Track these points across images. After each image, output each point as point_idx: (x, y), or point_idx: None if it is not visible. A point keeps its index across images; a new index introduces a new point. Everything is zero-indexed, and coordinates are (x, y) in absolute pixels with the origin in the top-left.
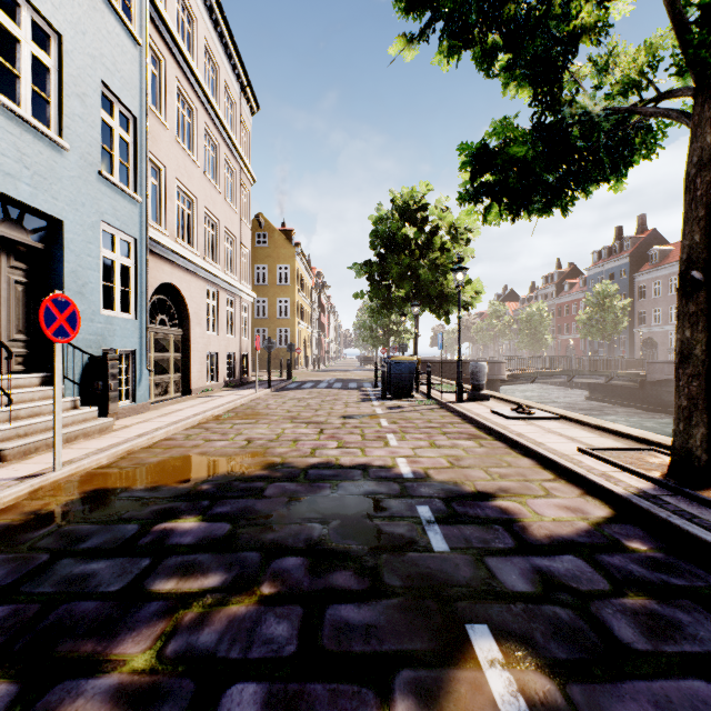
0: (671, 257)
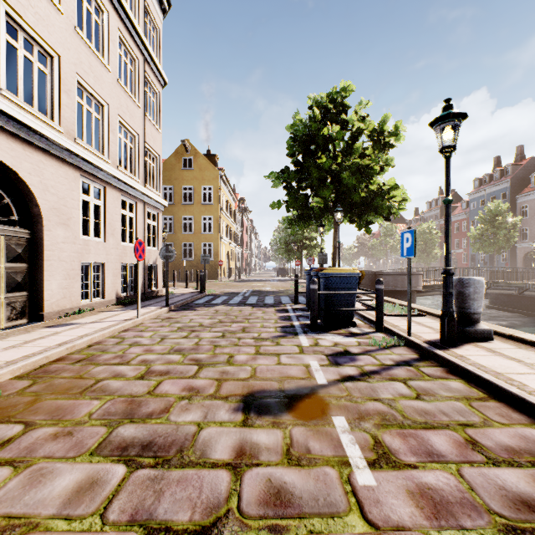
0: None
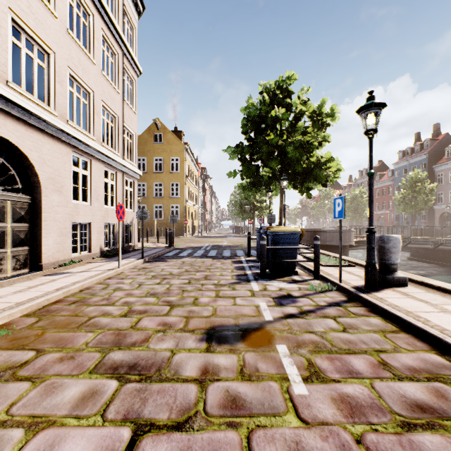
0: None
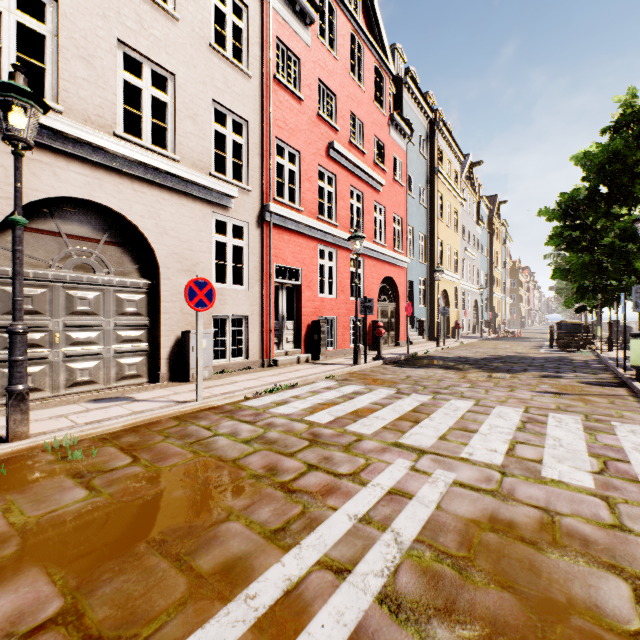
0: None
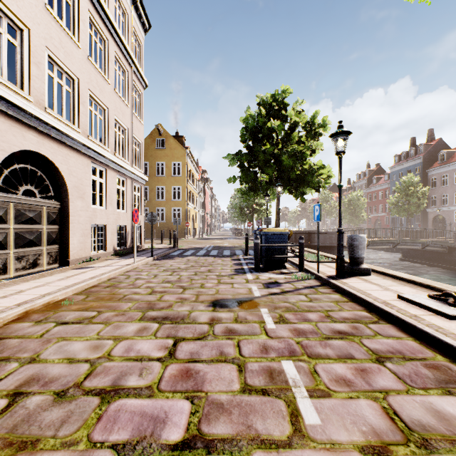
0: (455, 157)
